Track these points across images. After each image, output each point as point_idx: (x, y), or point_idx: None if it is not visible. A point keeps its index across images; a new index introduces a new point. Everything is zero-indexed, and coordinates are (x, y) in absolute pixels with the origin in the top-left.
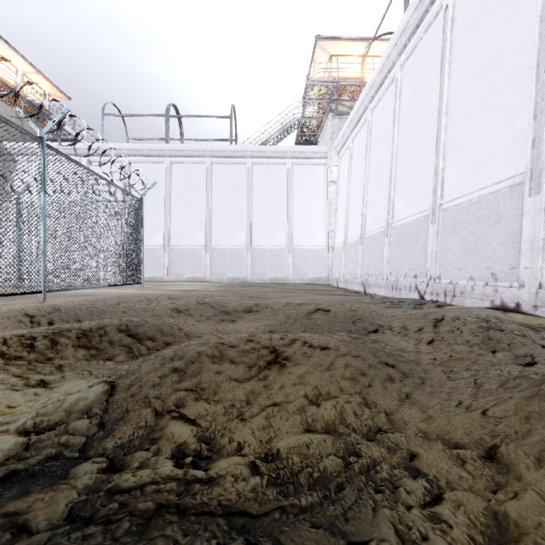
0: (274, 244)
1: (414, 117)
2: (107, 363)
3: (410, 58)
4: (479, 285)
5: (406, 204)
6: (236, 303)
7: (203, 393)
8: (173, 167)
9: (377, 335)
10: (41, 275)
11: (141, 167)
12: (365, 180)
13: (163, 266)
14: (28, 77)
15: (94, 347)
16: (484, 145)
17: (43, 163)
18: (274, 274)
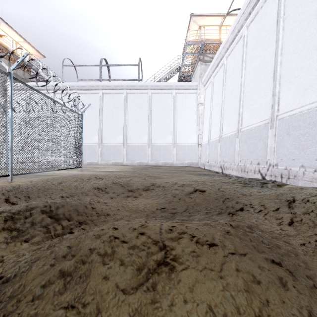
0: (165, 142)
1: (256, 59)
2: (23, 245)
3: (254, 21)
4: (309, 171)
5: (251, 116)
6: (138, 183)
7: (84, 313)
8: (104, 96)
9: (244, 214)
10: (9, 164)
11: (85, 96)
12: (222, 102)
13: (98, 155)
14: (20, 45)
15: (16, 229)
16: (311, 73)
17: (11, 90)
18: (165, 160)
